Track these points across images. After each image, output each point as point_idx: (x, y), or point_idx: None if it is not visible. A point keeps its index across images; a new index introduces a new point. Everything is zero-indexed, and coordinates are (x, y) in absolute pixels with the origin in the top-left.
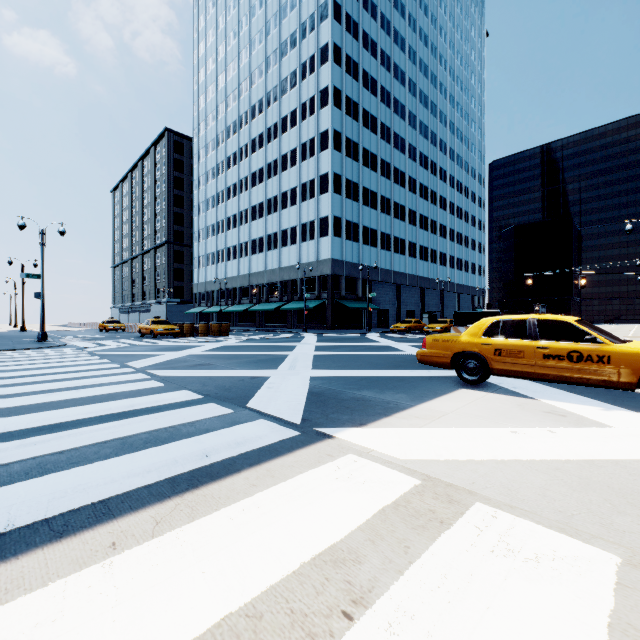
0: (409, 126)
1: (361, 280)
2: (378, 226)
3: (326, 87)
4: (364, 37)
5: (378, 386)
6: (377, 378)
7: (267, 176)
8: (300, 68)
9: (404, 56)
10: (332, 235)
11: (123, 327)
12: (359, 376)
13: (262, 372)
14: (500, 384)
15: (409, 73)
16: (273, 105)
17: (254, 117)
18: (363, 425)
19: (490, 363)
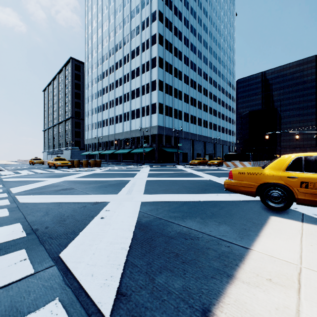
0: (198, 58)
1: (173, 137)
2: (182, 109)
3: (155, 34)
4: (175, 9)
5: (198, 213)
6: (194, 203)
7: (124, 82)
8: (141, 24)
9: (195, 21)
10: (158, 113)
11: (42, 162)
12: (179, 200)
13: (105, 197)
14: (298, 210)
15: (198, 30)
16: (127, 44)
17: (117, 51)
18: (208, 315)
19: (296, 194)
